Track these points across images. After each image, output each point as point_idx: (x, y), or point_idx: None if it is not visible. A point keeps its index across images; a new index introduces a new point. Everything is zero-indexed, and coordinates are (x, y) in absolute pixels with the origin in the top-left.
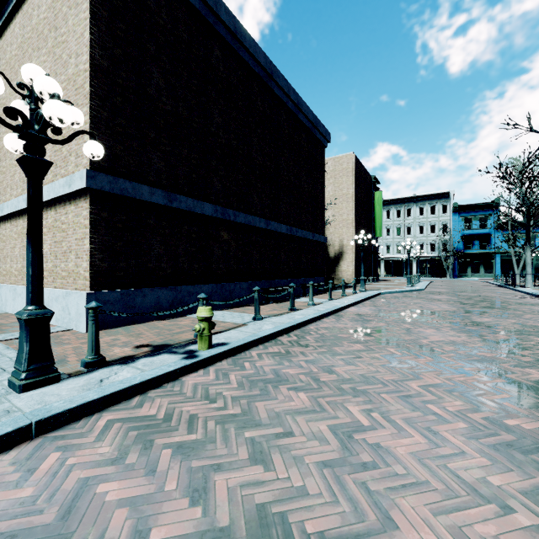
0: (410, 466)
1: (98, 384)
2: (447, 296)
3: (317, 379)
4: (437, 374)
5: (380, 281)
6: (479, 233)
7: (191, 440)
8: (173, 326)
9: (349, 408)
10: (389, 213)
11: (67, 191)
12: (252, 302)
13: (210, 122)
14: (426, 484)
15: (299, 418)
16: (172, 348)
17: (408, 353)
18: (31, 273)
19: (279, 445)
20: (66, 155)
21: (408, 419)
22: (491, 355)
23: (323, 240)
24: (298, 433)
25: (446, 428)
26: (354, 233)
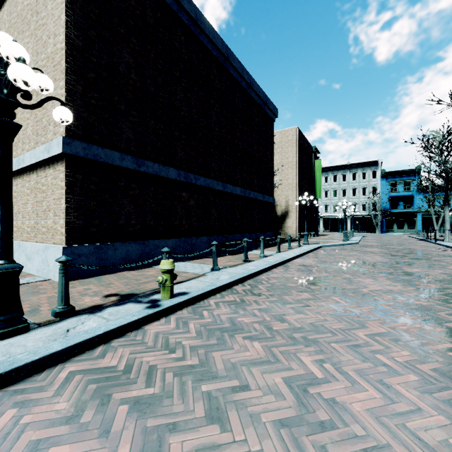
0: (368, 426)
1: (64, 334)
2: (378, 248)
3: (270, 328)
4: (381, 322)
5: (320, 236)
6: (403, 195)
7: (149, 394)
8: (141, 276)
9: (302, 358)
10: (327, 178)
11: (46, 156)
12: (211, 254)
13: (174, 97)
14: (388, 448)
15: (254, 369)
16: (137, 297)
17: (351, 301)
18: (0, 229)
19: (235, 401)
20: (46, 124)
21: (359, 371)
22: (427, 304)
23: (272, 201)
24: (254, 386)
25: (398, 380)
26: (298, 195)
